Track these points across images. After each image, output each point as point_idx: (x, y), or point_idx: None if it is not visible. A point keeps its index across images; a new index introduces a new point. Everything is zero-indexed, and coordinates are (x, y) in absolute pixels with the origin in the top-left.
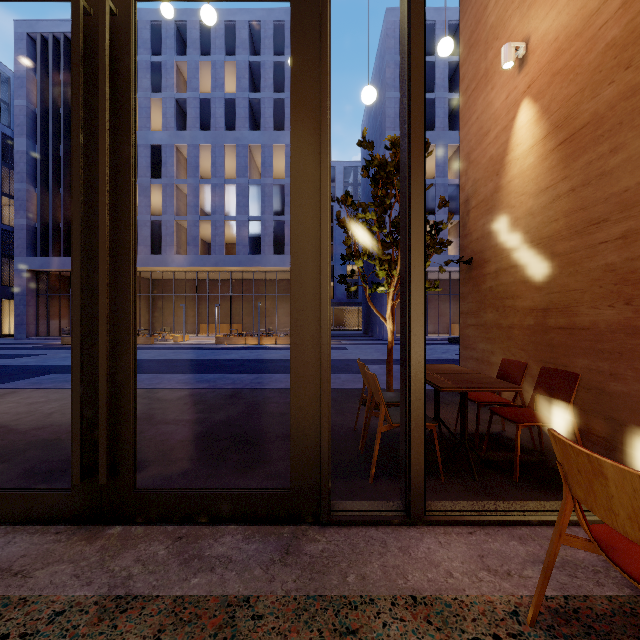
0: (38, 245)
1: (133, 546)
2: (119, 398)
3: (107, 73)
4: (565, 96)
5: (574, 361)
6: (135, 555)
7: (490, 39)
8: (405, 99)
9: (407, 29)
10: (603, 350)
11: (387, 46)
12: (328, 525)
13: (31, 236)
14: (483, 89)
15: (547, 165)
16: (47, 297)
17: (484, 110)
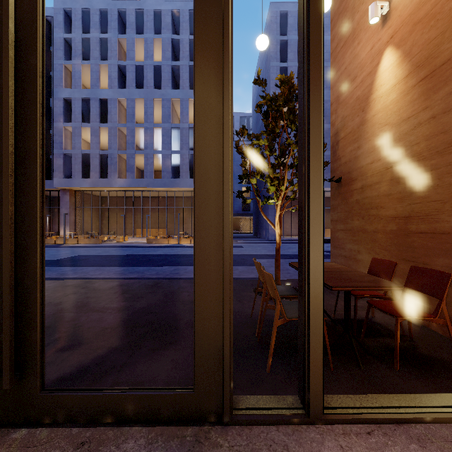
0: None
1: None
2: (26, 302)
3: None
4: (426, 40)
5: (435, 260)
6: None
7: (357, 4)
8: (304, 14)
9: None
10: None
11: (271, 29)
12: (230, 425)
13: None
14: (350, 45)
15: (409, 99)
16: None
17: (351, 61)
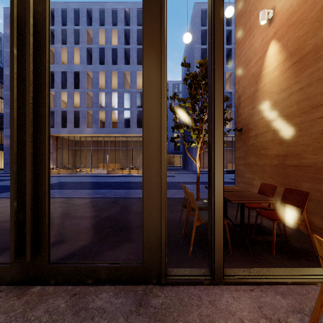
0: None
1: (45, 300)
2: (39, 208)
3: (31, 11)
4: (296, 37)
5: (302, 184)
6: (45, 307)
7: (252, 10)
8: (211, 29)
9: None
10: (320, 178)
11: (195, 21)
12: (165, 285)
13: None
14: (248, 37)
15: (286, 76)
16: None
17: (249, 48)
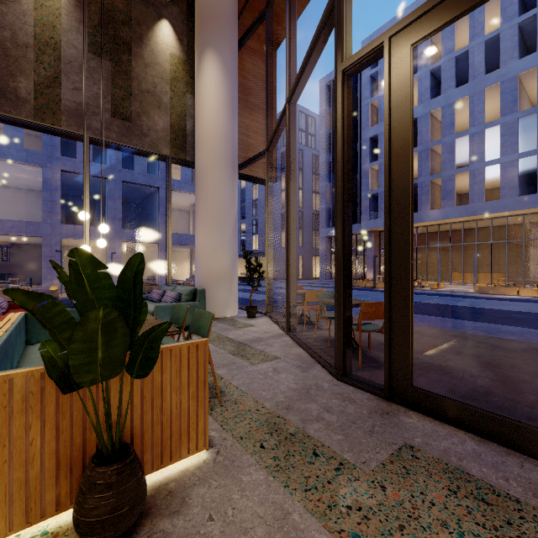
0: (331, 220)
1: None
2: None
3: None
4: None
5: None
6: None
7: None
8: None
9: None
10: None
11: None
12: None
13: (327, 215)
14: None
15: None
16: None
17: None
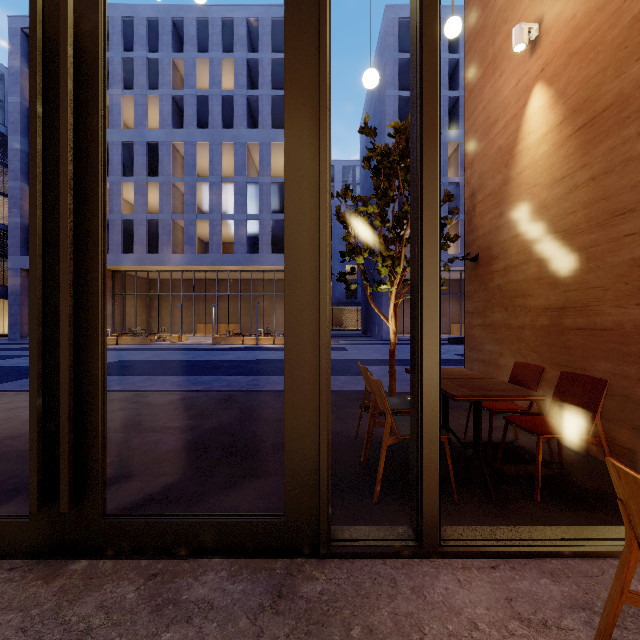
0: None
1: (98, 587)
2: (85, 410)
3: (70, 31)
4: (584, 77)
5: (595, 365)
6: (98, 599)
7: (498, 23)
8: (416, 65)
9: None
10: (629, 353)
11: (386, 43)
12: (328, 558)
13: (25, 235)
14: (490, 76)
15: (563, 153)
16: None
17: (491, 99)
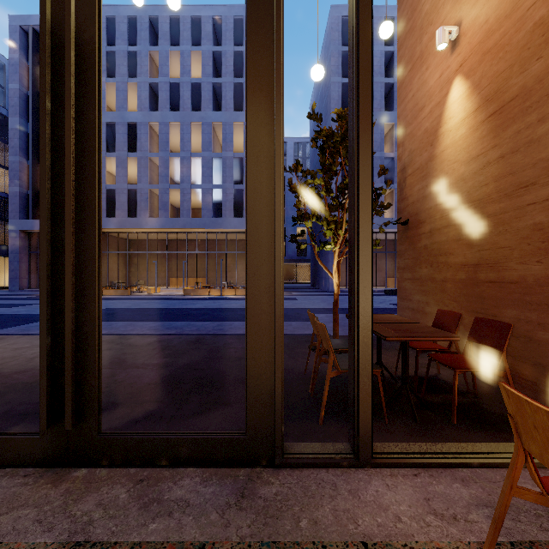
0: (30, 210)
1: (96, 489)
2: (85, 348)
3: (73, 41)
4: (495, 72)
5: (503, 312)
6: (97, 499)
7: (425, 25)
8: (353, 67)
9: (355, 1)
10: (531, 302)
11: (332, 38)
12: (281, 467)
13: (24, 202)
14: (418, 70)
15: (478, 135)
16: (38, 255)
17: (419, 88)
